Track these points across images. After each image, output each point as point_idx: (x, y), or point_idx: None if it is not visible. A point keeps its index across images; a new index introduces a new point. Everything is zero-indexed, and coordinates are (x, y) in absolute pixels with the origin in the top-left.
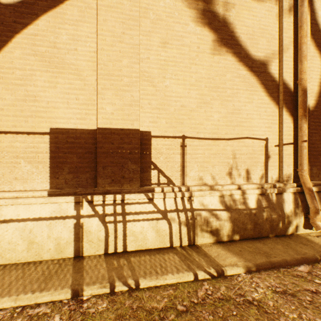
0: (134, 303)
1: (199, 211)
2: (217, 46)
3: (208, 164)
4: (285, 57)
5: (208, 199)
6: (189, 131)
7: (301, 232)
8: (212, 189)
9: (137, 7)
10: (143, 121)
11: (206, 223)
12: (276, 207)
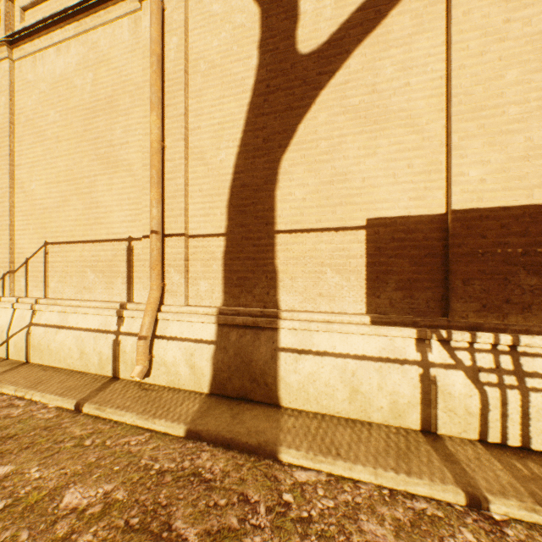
0: None
1: None
2: None
3: None
4: None
5: None
6: None
7: None
8: None
9: None
10: None
11: None
12: None
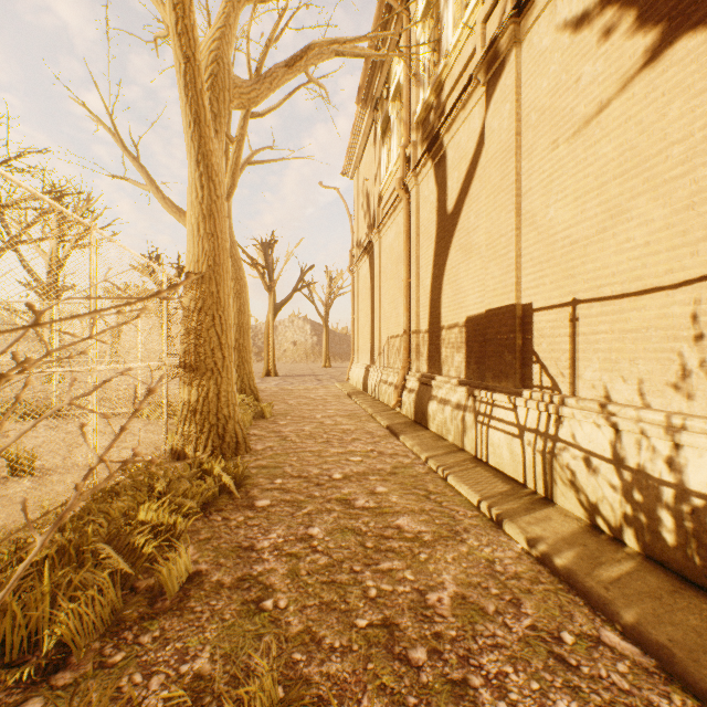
0: (428, 480)
1: (563, 446)
2: (641, 59)
3: (620, 356)
4: None
5: (586, 429)
6: (582, 289)
7: None
8: (604, 411)
9: (512, 130)
10: (524, 289)
11: (569, 472)
12: None
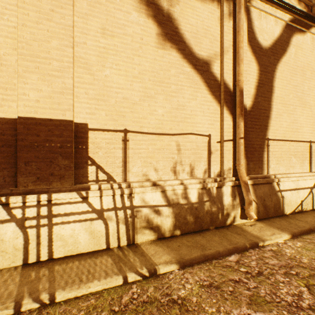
0: None
1: (140, 209)
2: (161, 40)
3: (152, 160)
4: (226, 59)
5: (150, 196)
6: (132, 125)
7: (238, 222)
8: (155, 185)
9: None
10: (78, 112)
11: (147, 221)
12: (216, 201)
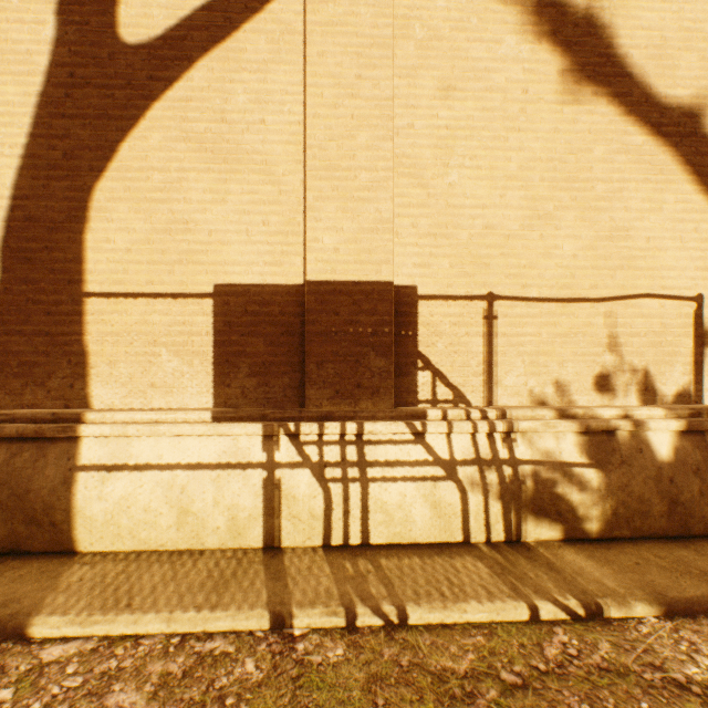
0: (401, 655)
1: (530, 467)
2: (571, 84)
3: (549, 359)
4: None
5: (551, 440)
6: (503, 284)
7: None
8: (561, 416)
9: (388, 18)
10: (399, 264)
11: (547, 495)
12: None
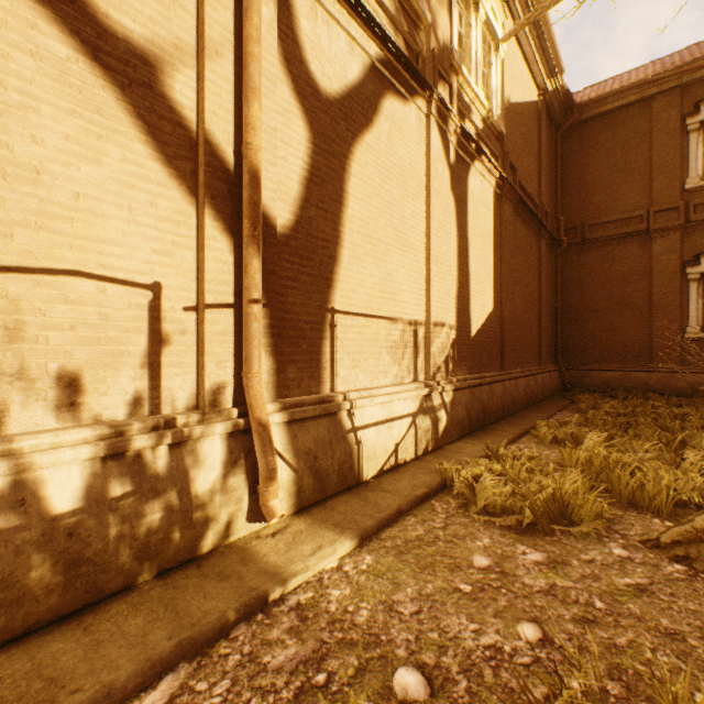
0: None
1: None
2: None
3: None
4: (212, 74)
5: None
6: None
7: (243, 533)
8: None
9: None
10: None
11: None
12: (165, 488)
